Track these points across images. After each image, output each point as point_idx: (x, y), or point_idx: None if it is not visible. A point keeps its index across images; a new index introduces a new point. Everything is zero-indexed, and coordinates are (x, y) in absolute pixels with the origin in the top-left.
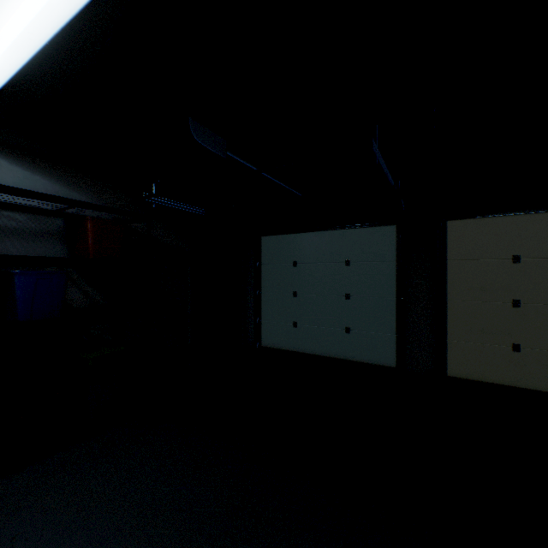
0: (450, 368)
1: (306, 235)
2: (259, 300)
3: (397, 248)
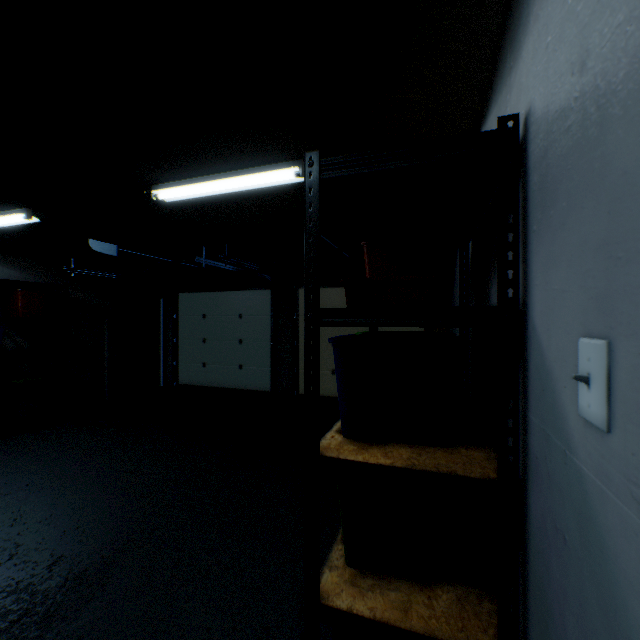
0: (301, 389)
1: (213, 293)
2: (177, 346)
3: (272, 306)
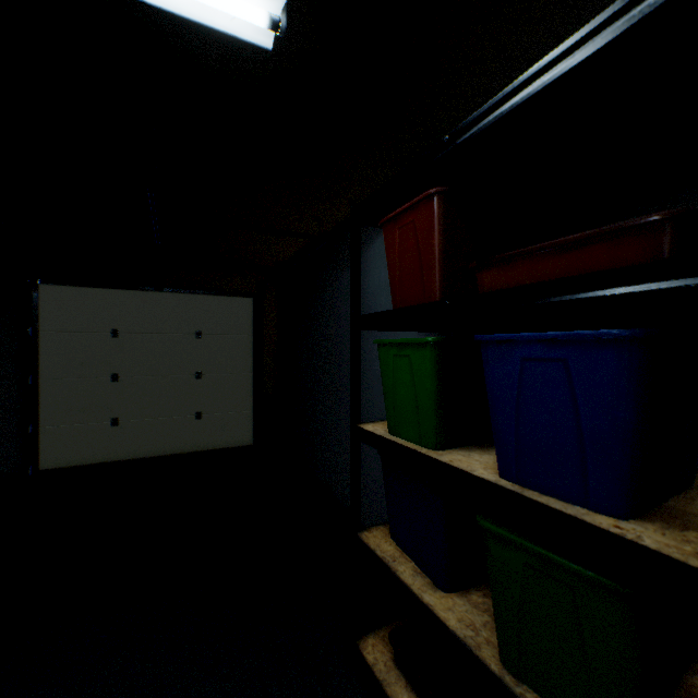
0: (45, 460)
1: None
2: None
3: None
